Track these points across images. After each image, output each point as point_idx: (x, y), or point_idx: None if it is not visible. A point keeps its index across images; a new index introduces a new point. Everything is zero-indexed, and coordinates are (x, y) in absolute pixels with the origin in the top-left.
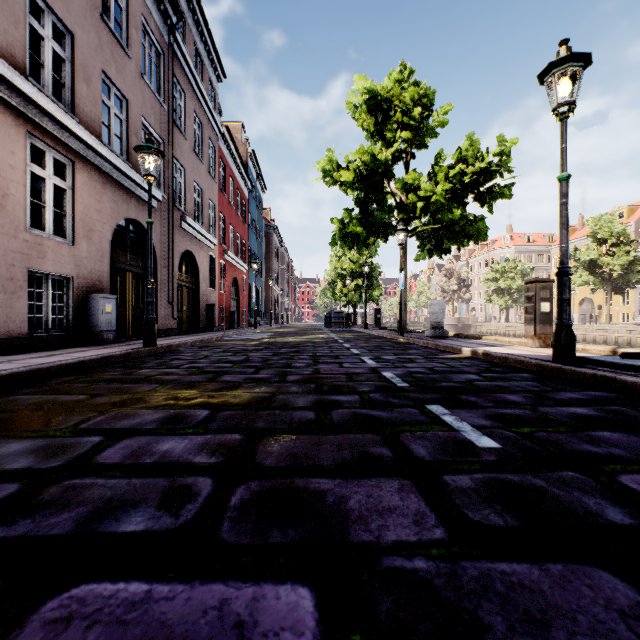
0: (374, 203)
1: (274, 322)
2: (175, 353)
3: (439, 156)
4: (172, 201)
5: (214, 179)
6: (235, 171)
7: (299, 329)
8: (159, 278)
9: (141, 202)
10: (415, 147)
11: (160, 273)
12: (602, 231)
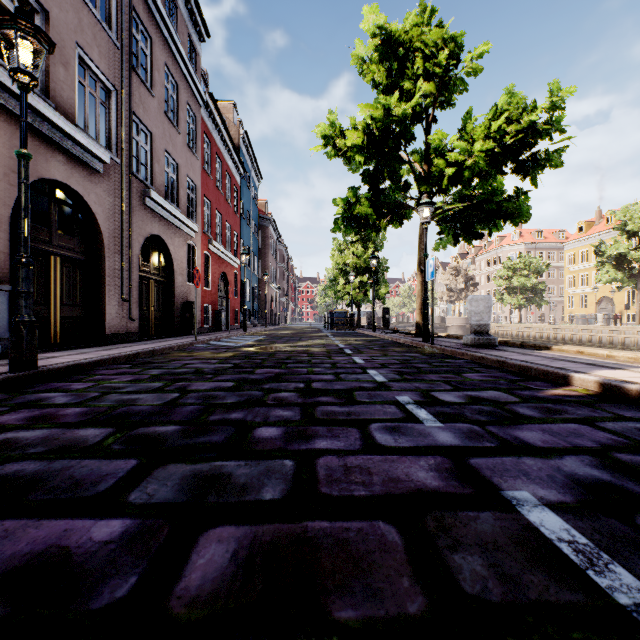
0: (386, 177)
1: (271, 323)
2: (65, 382)
3: (468, 117)
4: (129, 168)
5: (195, 154)
6: (224, 151)
7: (296, 331)
8: (107, 266)
9: (74, 161)
10: (439, 105)
11: (109, 260)
12: (632, 222)
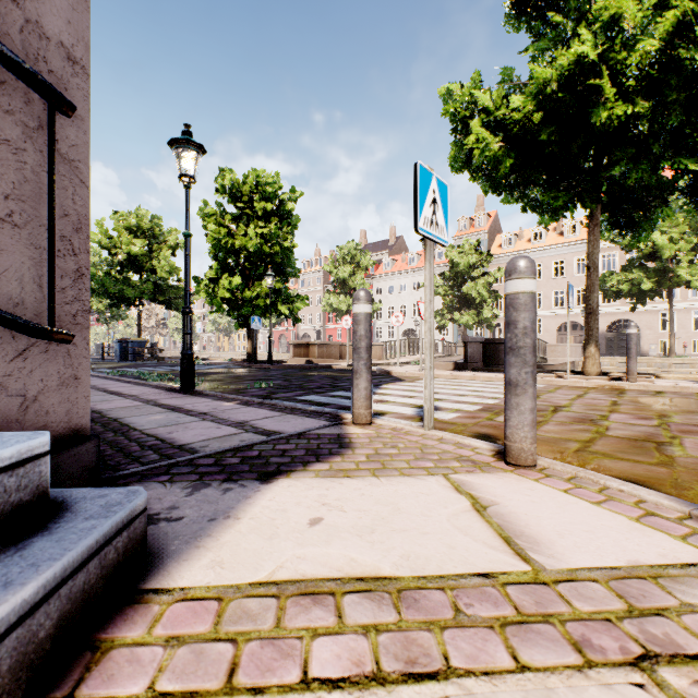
0: None
1: None
2: None
3: None
4: None
5: None
6: None
7: None
8: None
9: None
10: None
11: None
12: None
